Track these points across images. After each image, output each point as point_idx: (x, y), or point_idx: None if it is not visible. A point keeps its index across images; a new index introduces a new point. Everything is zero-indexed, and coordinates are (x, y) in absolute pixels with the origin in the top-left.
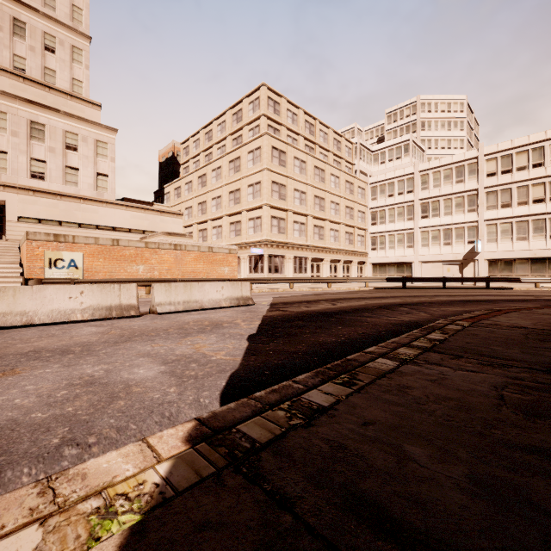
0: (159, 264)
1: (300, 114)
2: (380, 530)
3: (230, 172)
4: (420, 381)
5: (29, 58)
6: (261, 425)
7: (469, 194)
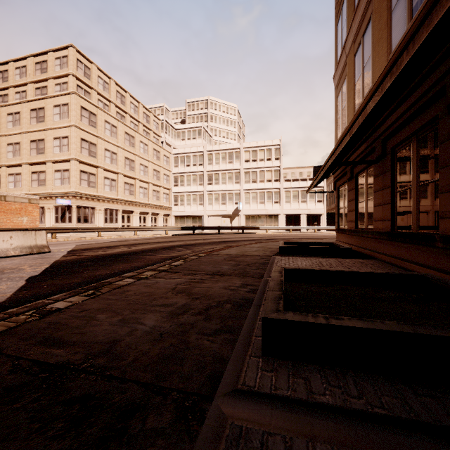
0: None
1: (112, 83)
2: (52, 346)
3: (32, 120)
4: (139, 287)
5: None
6: (1, 325)
7: (236, 171)
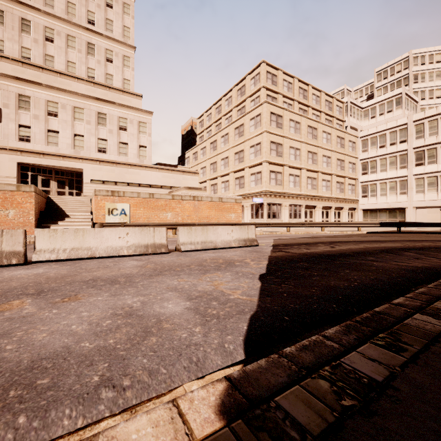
0: (182, 212)
1: (295, 82)
2: None
3: (235, 137)
4: None
5: (97, 68)
6: (304, 401)
7: None
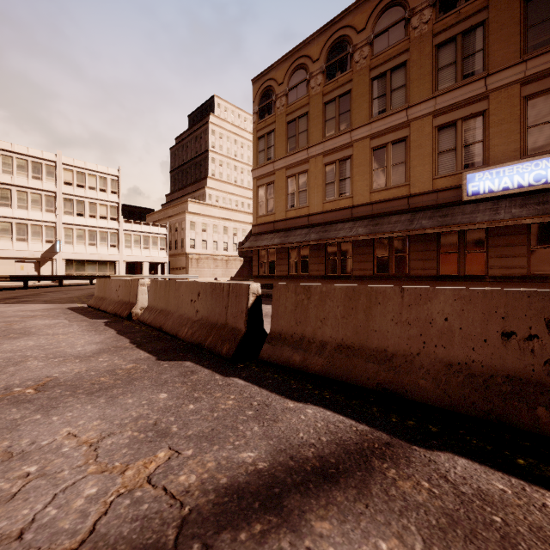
0: None
1: None
2: None
3: None
4: None
5: None
6: None
7: (48, 194)
